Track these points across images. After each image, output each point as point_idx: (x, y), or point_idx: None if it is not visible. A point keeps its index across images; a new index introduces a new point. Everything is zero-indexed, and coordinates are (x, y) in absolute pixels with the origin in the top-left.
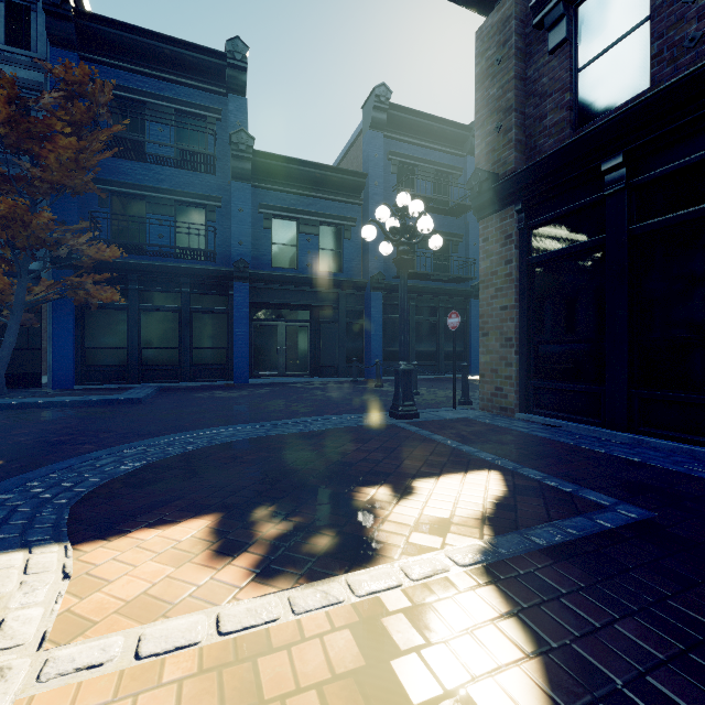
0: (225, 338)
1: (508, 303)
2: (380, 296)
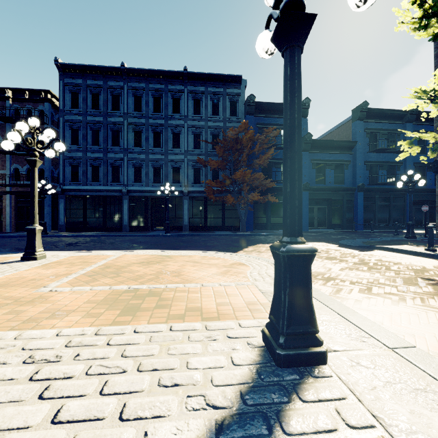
0: None
1: None
2: (362, 194)
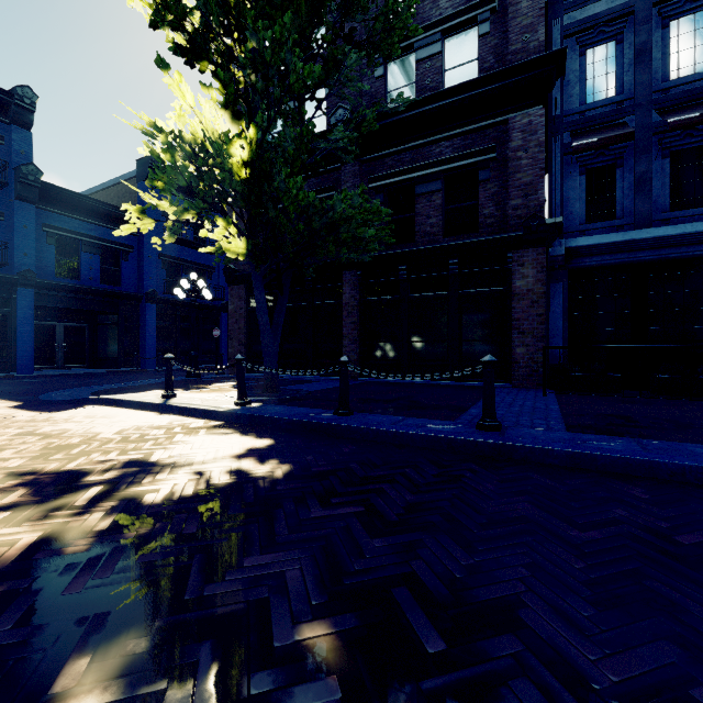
0: (6, 335)
1: (241, 326)
2: (154, 307)
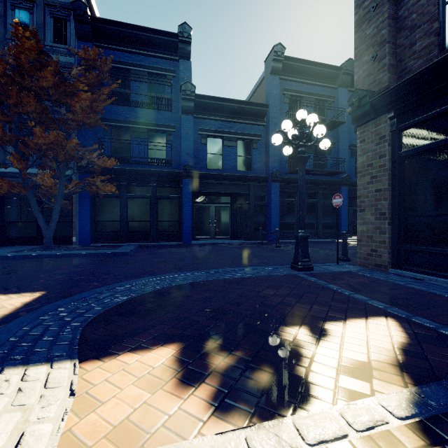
0: (177, 215)
1: (382, 187)
2: (277, 186)
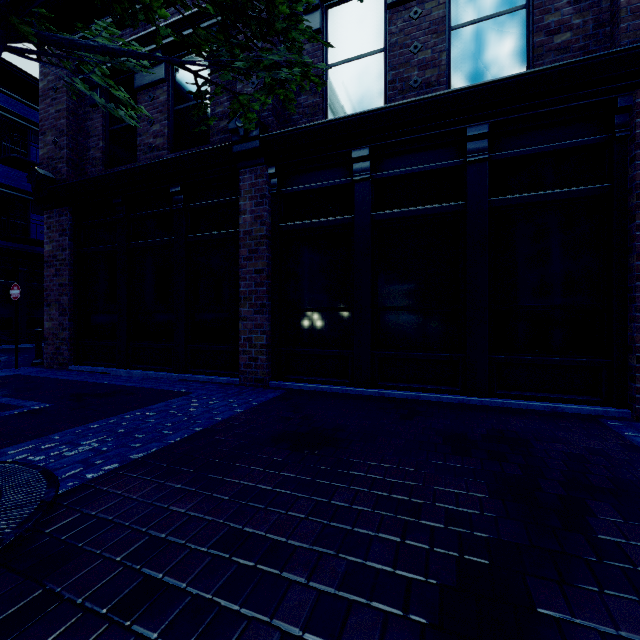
0: None
1: (64, 281)
2: None
